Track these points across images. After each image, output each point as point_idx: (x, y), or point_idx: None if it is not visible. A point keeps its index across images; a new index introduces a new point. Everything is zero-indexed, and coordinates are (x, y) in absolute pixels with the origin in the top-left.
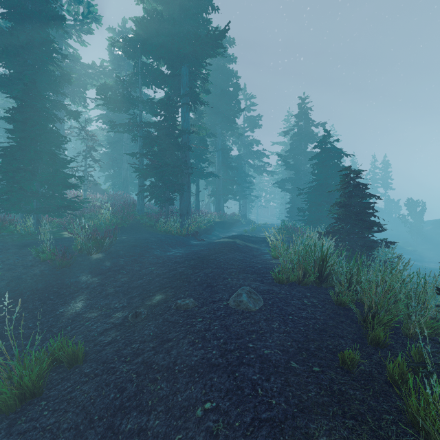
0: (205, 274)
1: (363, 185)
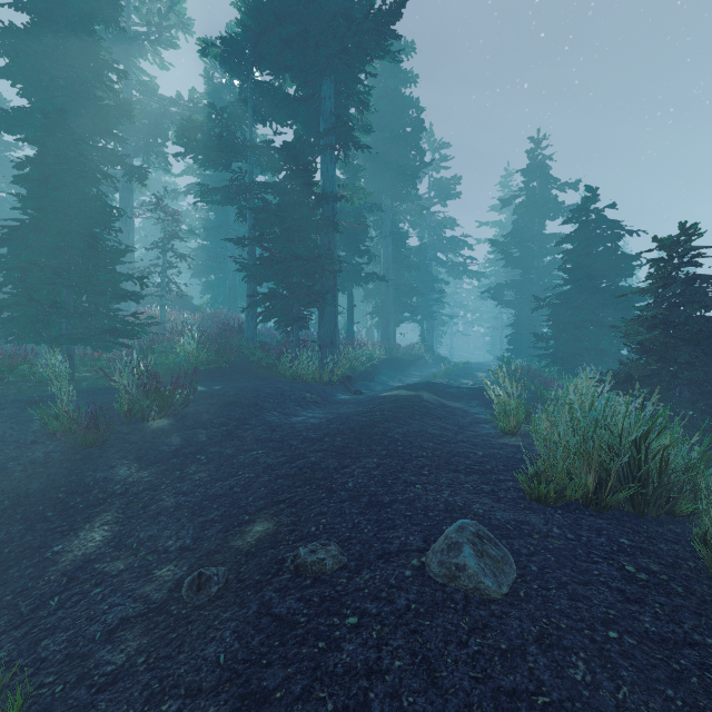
0: (365, 471)
1: (703, 280)
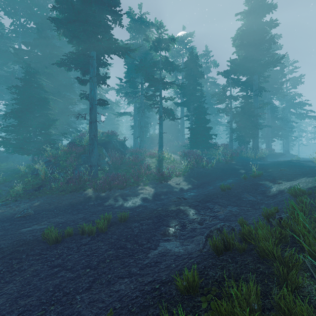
0: (284, 166)
1: None
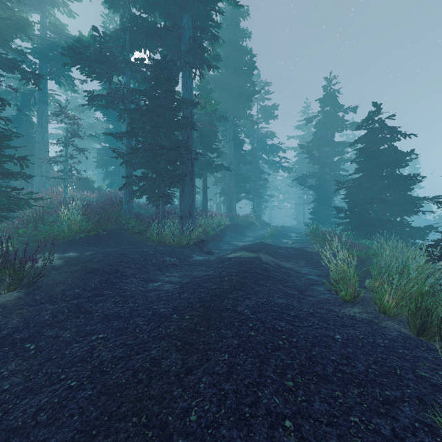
0: (214, 382)
1: None
